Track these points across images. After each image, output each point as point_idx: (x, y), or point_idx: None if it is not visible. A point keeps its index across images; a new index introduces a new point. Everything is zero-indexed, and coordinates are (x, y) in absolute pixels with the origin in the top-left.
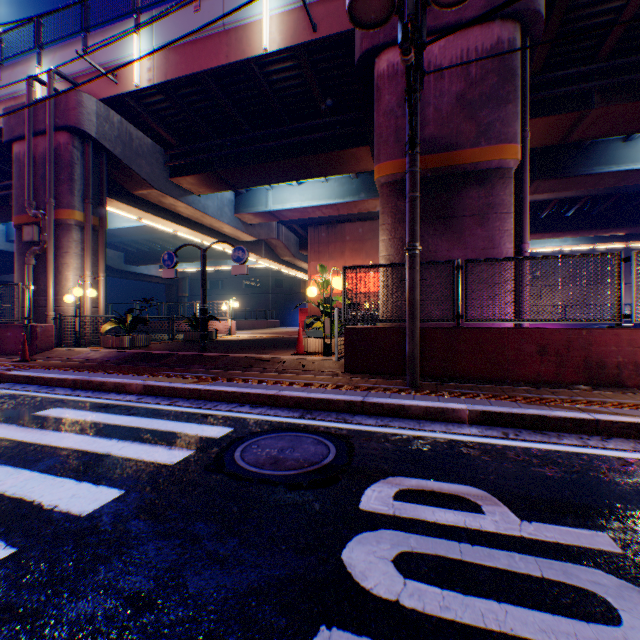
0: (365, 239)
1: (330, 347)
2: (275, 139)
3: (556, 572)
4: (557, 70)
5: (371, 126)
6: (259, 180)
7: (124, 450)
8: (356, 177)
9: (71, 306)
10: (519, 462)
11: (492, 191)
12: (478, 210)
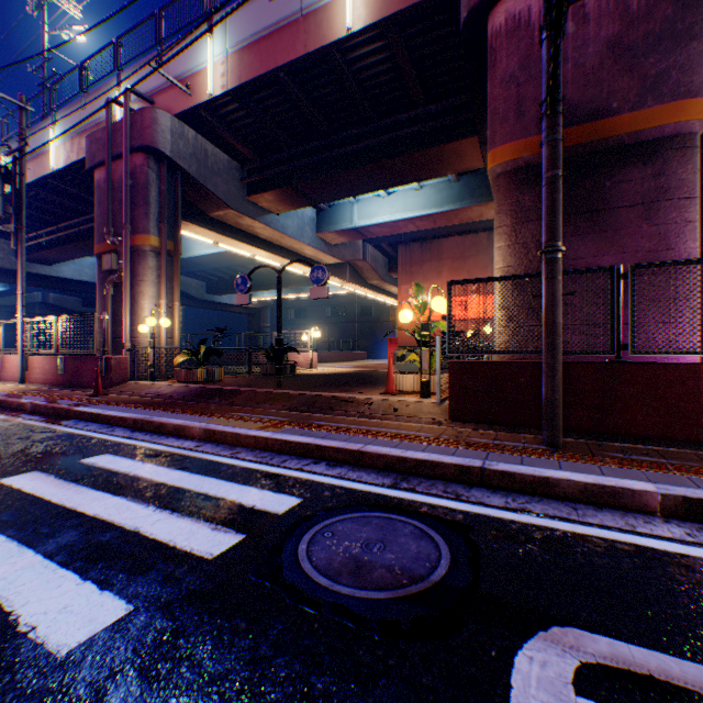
0: (466, 256)
1: (428, 386)
2: (360, 141)
3: None
4: None
5: (480, 107)
6: (342, 191)
7: (157, 526)
8: (457, 180)
9: (146, 337)
10: None
11: (664, 169)
12: (641, 197)
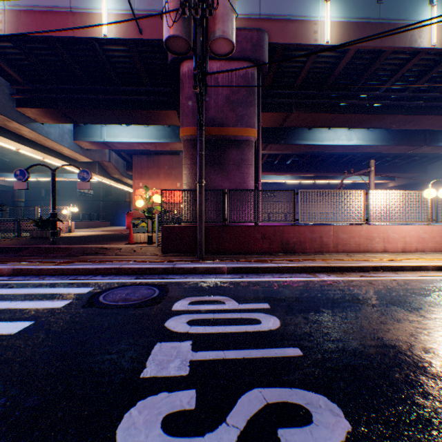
0: (174, 167)
1: (152, 238)
2: (110, 94)
3: (246, 315)
4: (277, 89)
5: (178, 101)
6: (97, 120)
7: (20, 305)
8: (168, 127)
9: None
10: (245, 286)
11: (244, 152)
12: (237, 161)
